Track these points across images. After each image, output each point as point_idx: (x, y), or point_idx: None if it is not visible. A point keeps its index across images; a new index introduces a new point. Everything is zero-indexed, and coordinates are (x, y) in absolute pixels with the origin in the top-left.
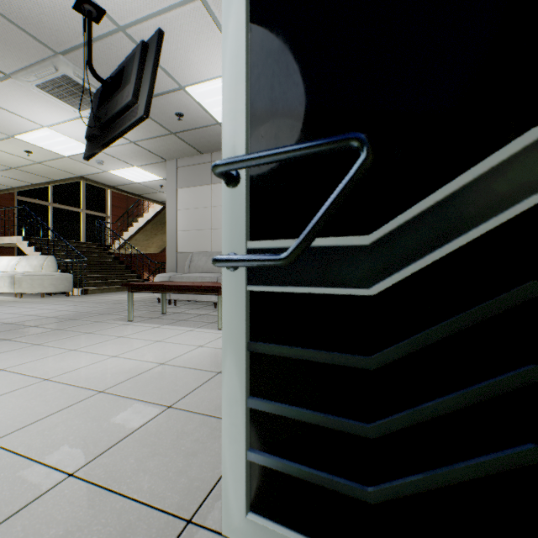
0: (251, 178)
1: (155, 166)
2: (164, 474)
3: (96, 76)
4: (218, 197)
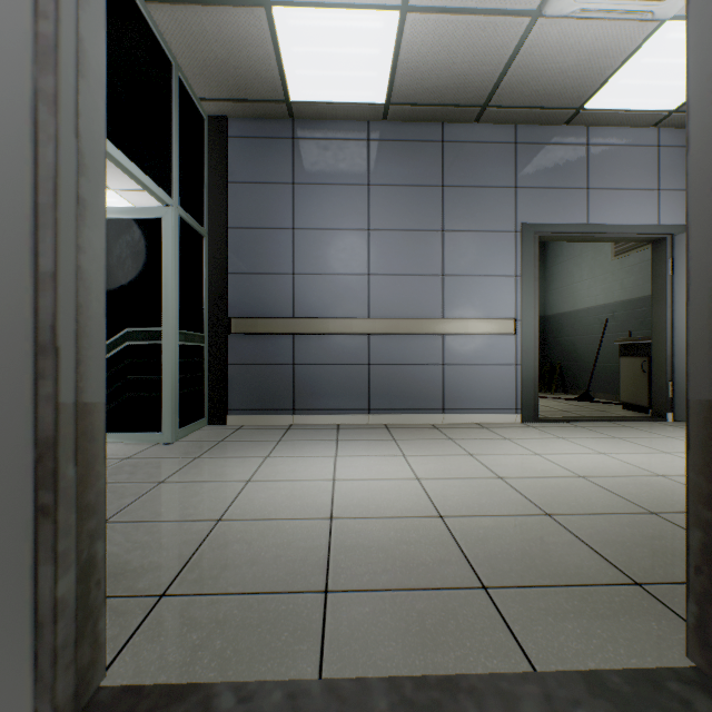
0: None
1: None
2: None
3: None
4: None
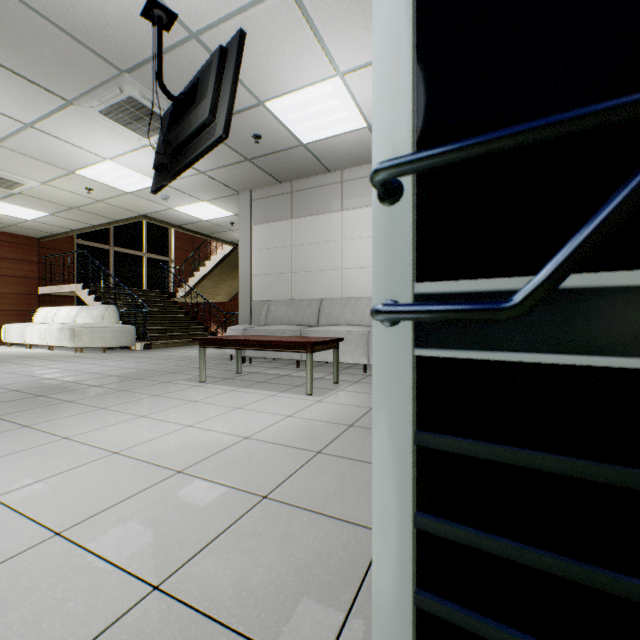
0: (418, 190)
1: (225, 200)
2: (273, 597)
3: (166, 94)
4: (300, 234)
